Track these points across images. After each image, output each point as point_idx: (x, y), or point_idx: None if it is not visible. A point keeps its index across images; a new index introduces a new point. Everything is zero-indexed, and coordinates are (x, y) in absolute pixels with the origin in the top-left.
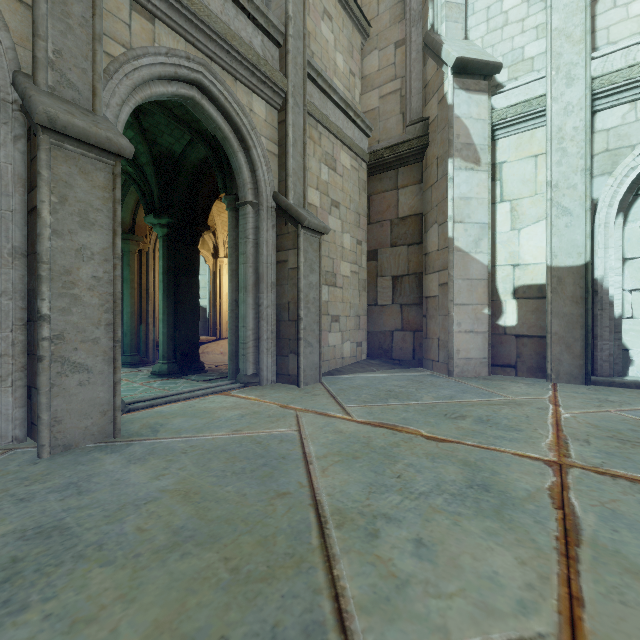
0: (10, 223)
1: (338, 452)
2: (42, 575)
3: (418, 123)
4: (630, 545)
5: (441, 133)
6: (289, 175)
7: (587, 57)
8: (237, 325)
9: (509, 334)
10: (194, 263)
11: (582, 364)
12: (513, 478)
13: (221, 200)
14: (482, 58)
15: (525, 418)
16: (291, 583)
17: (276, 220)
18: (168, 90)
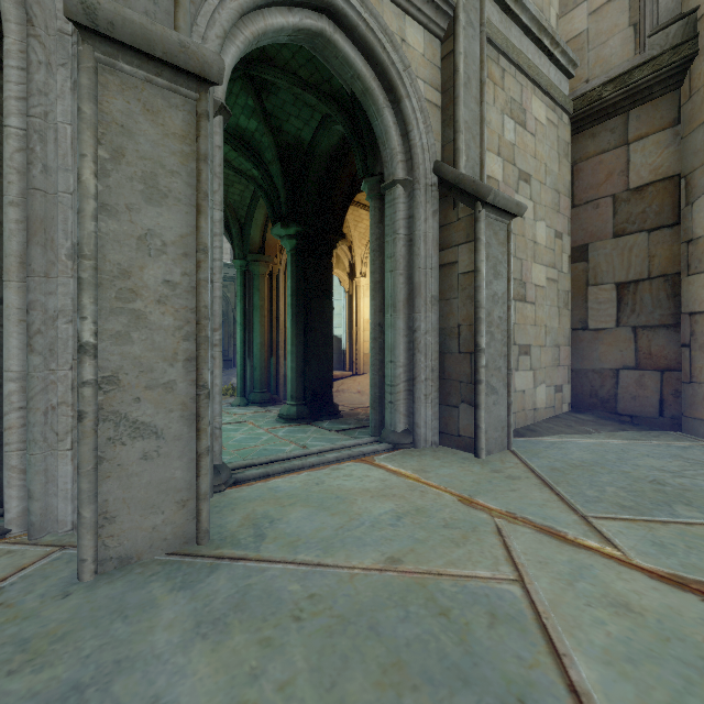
0: (69, 211)
1: None
2: None
3: (673, 24)
4: None
5: None
6: (459, 131)
7: None
8: (381, 359)
9: None
10: (327, 281)
11: None
12: None
13: (358, 205)
14: None
15: None
16: None
17: (438, 204)
18: (288, 21)
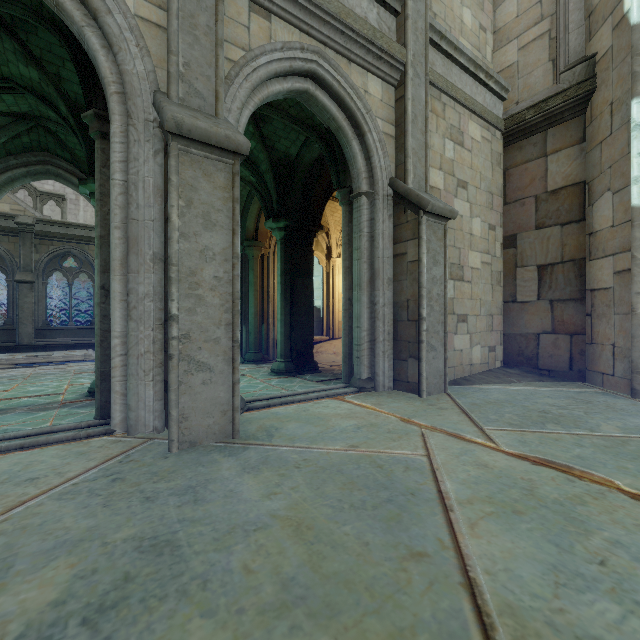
0: (151, 231)
1: (488, 498)
2: (145, 609)
3: (578, 65)
4: None
5: (618, 68)
6: (408, 156)
7: None
8: (351, 325)
9: None
10: (308, 263)
11: None
12: None
13: (334, 199)
14: None
15: None
16: None
17: (393, 209)
18: (283, 87)
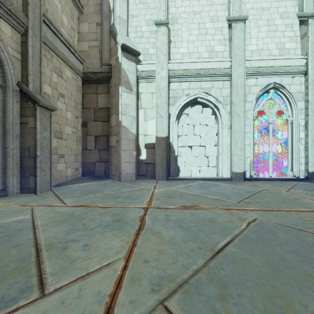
0: None
1: (54, 221)
2: None
3: (107, 65)
4: (156, 226)
5: (117, 73)
6: (29, 74)
7: (167, 62)
8: None
9: (143, 162)
10: None
11: (166, 173)
12: (130, 215)
13: None
14: (133, 47)
15: (142, 194)
16: (16, 278)
17: (20, 98)
18: None
